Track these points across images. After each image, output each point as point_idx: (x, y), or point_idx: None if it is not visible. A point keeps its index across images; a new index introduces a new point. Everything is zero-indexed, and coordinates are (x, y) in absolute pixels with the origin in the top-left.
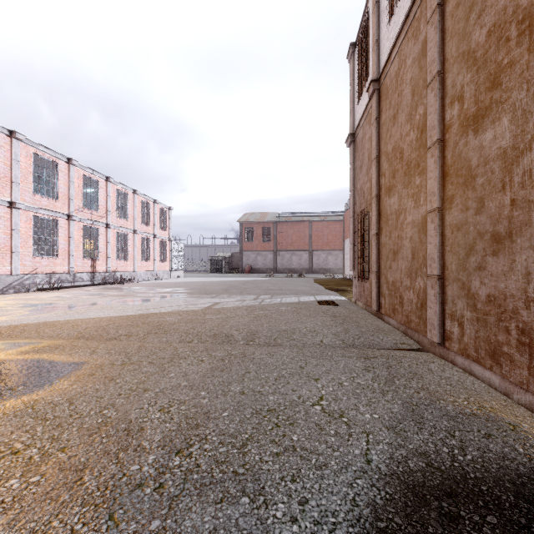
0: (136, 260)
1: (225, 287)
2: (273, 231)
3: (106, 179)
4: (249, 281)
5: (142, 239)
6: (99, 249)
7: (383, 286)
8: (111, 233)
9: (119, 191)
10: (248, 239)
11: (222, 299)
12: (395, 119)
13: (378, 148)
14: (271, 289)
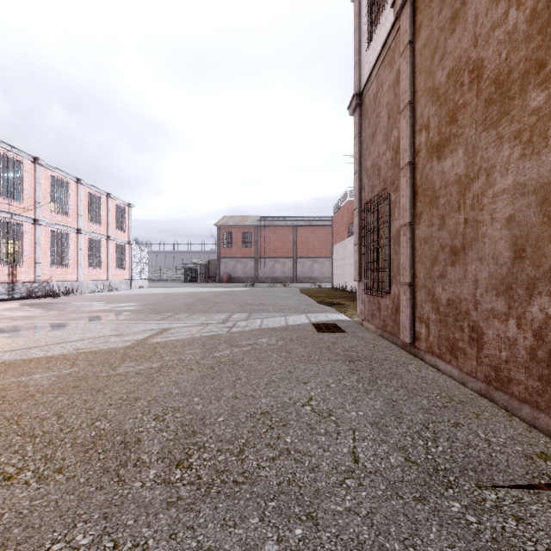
0: (81, 267)
1: (191, 301)
2: (254, 236)
3: (33, 161)
4: (224, 292)
5: (93, 241)
6: (23, 251)
7: (423, 306)
8: (42, 231)
9: (55, 178)
10: (226, 245)
11: (174, 323)
12: (458, 18)
13: (412, 90)
14: (249, 303)
